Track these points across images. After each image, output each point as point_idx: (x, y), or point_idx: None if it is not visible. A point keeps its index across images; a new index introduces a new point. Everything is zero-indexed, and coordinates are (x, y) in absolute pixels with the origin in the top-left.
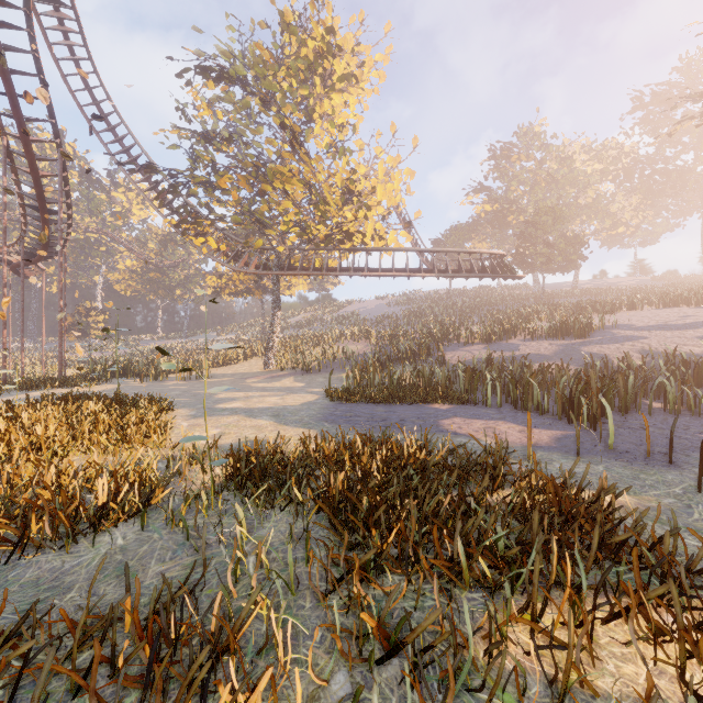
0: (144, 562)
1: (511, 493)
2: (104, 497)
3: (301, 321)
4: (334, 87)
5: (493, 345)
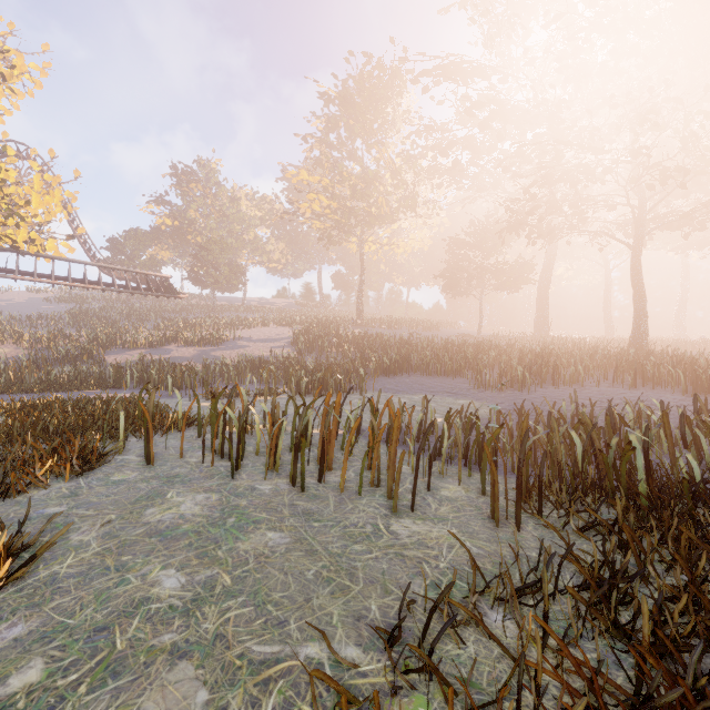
0: None
1: None
2: None
3: None
4: None
5: (154, 350)
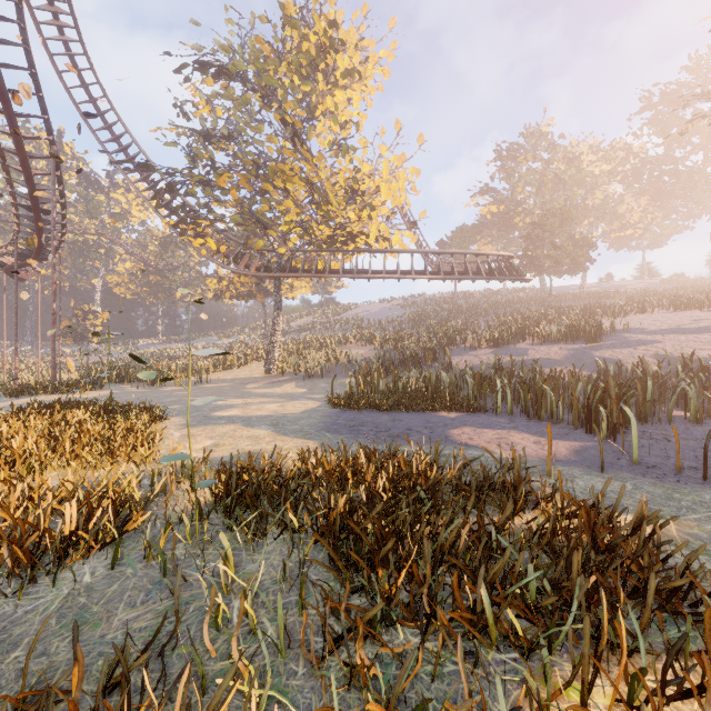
0: (110, 608)
1: (534, 518)
2: (73, 524)
3: (304, 324)
4: (337, 83)
5: (501, 349)
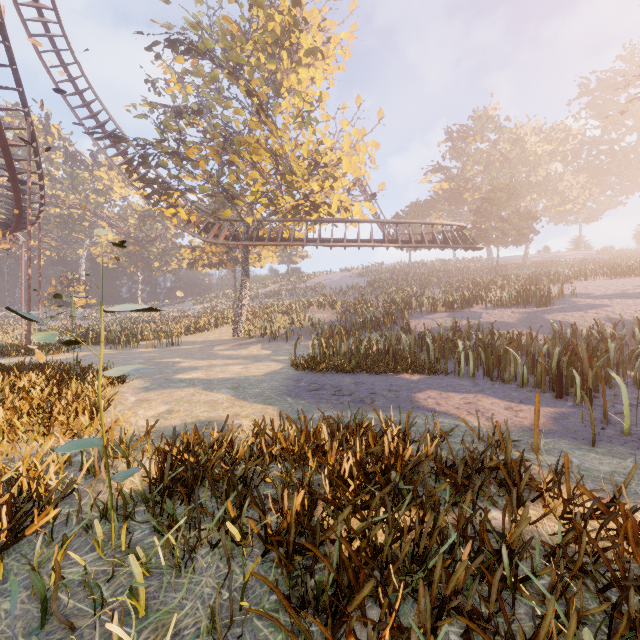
0: None
1: (541, 517)
2: None
3: (271, 291)
4: (301, 61)
5: (456, 313)
